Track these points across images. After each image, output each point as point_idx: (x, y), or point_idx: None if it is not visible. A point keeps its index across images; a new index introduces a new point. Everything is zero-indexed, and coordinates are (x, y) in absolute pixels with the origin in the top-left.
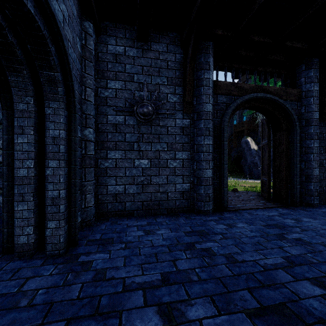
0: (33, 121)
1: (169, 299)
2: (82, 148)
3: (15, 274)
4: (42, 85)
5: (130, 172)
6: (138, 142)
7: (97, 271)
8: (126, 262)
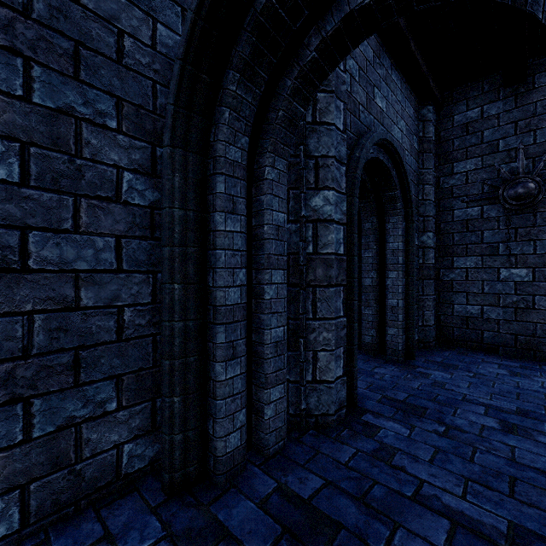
0: (376, 237)
1: (518, 423)
2: (419, 257)
3: (366, 362)
4: (383, 205)
5: (491, 287)
6: (507, 243)
7: (435, 381)
8: (470, 386)
